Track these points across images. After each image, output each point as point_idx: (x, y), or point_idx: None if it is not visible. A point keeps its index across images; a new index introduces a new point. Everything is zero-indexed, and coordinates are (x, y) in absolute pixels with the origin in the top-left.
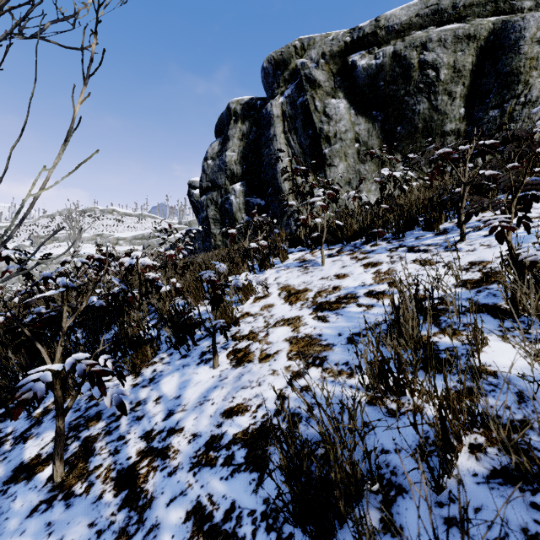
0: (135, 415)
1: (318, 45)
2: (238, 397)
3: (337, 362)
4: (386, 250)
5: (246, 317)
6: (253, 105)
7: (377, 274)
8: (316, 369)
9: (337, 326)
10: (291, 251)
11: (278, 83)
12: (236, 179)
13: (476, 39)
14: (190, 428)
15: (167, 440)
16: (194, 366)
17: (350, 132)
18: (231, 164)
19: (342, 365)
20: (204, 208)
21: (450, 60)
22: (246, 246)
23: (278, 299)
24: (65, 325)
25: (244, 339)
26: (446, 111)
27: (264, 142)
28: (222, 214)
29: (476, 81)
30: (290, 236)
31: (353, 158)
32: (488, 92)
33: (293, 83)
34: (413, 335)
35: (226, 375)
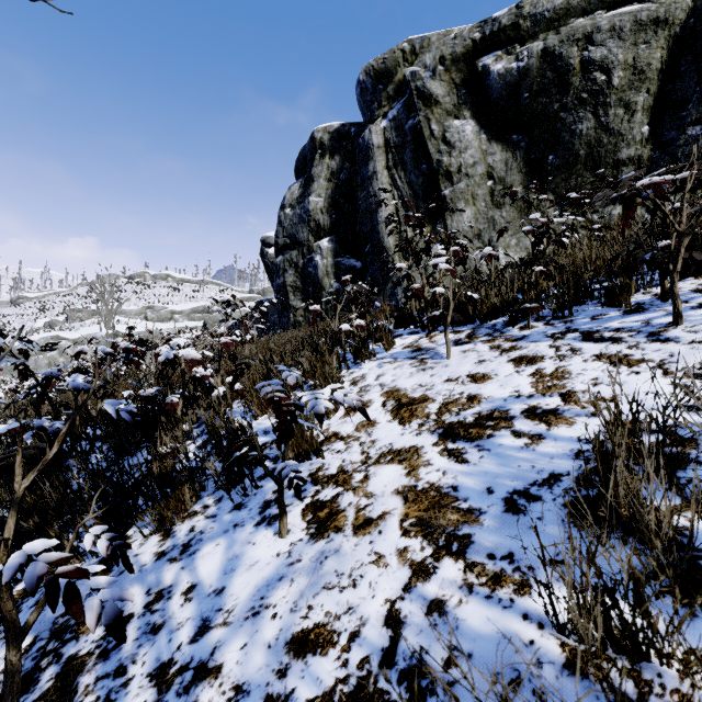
0: (150, 621)
1: (435, 46)
2: (317, 609)
3: (492, 552)
4: (546, 336)
5: (334, 442)
6: (345, 134)
7: (538, 377)
8: (454, 564)
9: (484, 472)
10: (399, 332)
11: (379, 101)
12: (323, 233)
13: (668, 24)
14: (232, 669)
15: (191, 691)
16: (251, 528)
17: (480, 164)
18: (316, 214)
19: (501, 561)
20: (280, 273)
21: (627, 56)
22: (335, 329)
23: (383, 412)
24: (19, 486)
25: (329, 483)
26: (622, 131)
27: (360, 182)
28: (304, 280)
29: (666, 86)
30: (398, 313)
31: (485, 201)
32: (685, 101)
33: (399, 100)
34: (633, 509)
35: (299, 555)
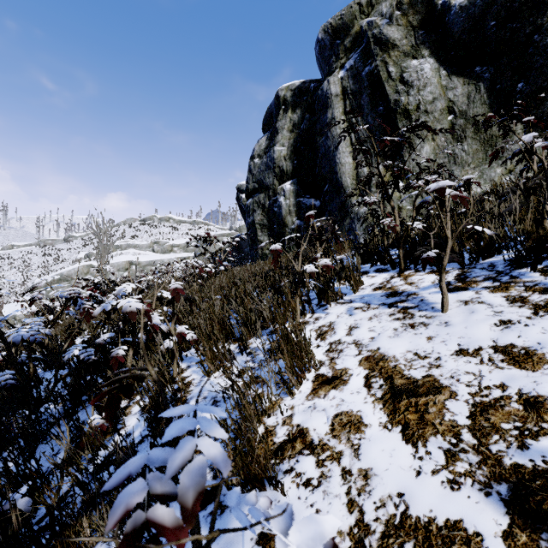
0: None
1: None
2: None
3: None
4: None
5: (300, 453)
6: (305, 90)
7: None
8: None
9: None
10: (363, 269)
11: (336, 55)
12: (286, 177)
13: None
14: None
15: None
16: None
17: (440, 100)
18: (280, 161)
19: None
20: (250, 213)
21: None
22: (298, 269)
23: (369, 400)
24: None
25: None
26: None
27: (319, 129)
28: (270, 219)
29: None
30: (364, 249)
31: (445, 135)
32: None
33: (356, 50)
34: None
35: None
